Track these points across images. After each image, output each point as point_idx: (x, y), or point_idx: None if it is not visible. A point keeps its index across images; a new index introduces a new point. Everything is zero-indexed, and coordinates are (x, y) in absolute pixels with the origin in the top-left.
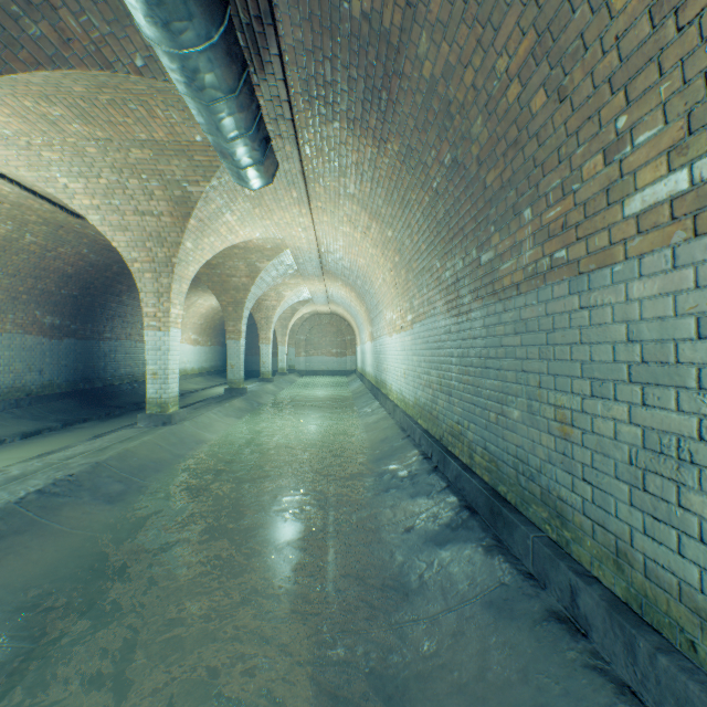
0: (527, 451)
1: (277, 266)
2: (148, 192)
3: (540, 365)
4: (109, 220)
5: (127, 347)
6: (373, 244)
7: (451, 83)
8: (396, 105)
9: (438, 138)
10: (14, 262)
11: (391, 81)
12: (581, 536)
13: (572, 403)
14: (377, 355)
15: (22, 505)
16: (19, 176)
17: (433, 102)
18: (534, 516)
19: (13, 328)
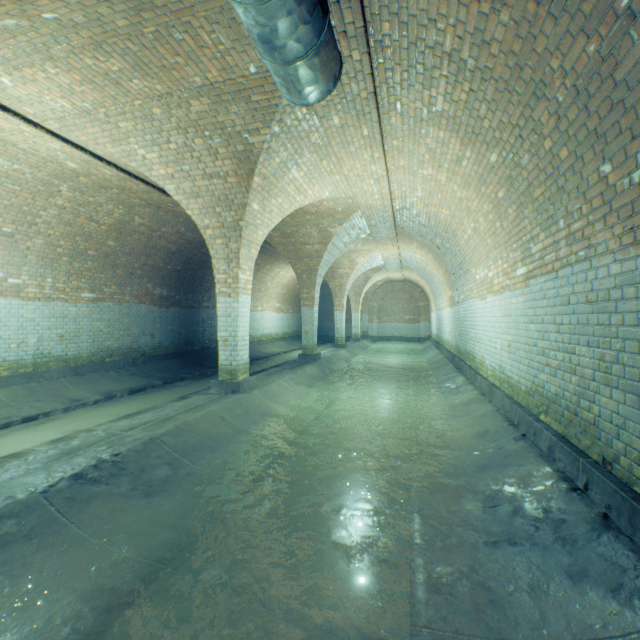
0: None
1: (349, 231)
2: (212, 152)
3: None
4: (183, 188)
5: None
6: (463, 183)
7: None
8: None
9: None
10: (129, 242)
11: None
12: None
13: None
14: (459, 321)
15: (48, 495)
16: (111, 156)
17: None
18: None
19: (131, 299)
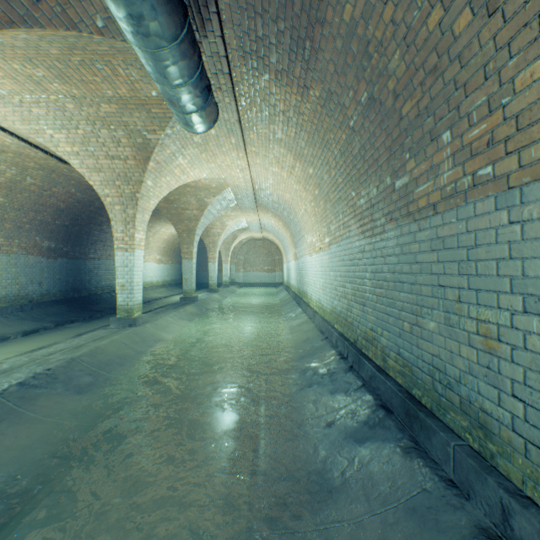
0: (444, 360)
1: (221, 201)
2: (116, 140)
3: (460, 280)
4: (87, 163)
5: (107, 265)
6: (297, 181)
7: (370, 22)
8: (318, 53)
9: (355, 79)
10: (19, 199)
11: (314, 29)
12: (510, 452)
13: (499, 318)
14: (299, 271)
15: (4, 396)
16: (16, 129)
17: (352, 44)
18: (452, 423)
19: (19, 250)
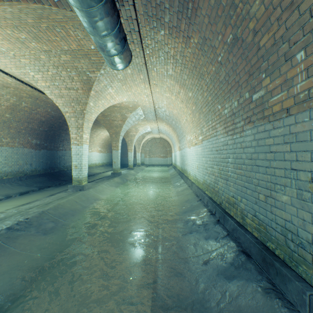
0: (297, 225)
1: (135, 115)
2: (71, 78)
3: (312, 165)
4: (54, 93)
5: (69, 153)
6: (181, 101)
7: None
8: (197, 10)
9: (224, 26)
10: (18, 115)
11: None
12: None
13: None
14: (182, 157)
15: None
16: (13, 73)
17: None
18: (304, 274)
19: (18, 145)
